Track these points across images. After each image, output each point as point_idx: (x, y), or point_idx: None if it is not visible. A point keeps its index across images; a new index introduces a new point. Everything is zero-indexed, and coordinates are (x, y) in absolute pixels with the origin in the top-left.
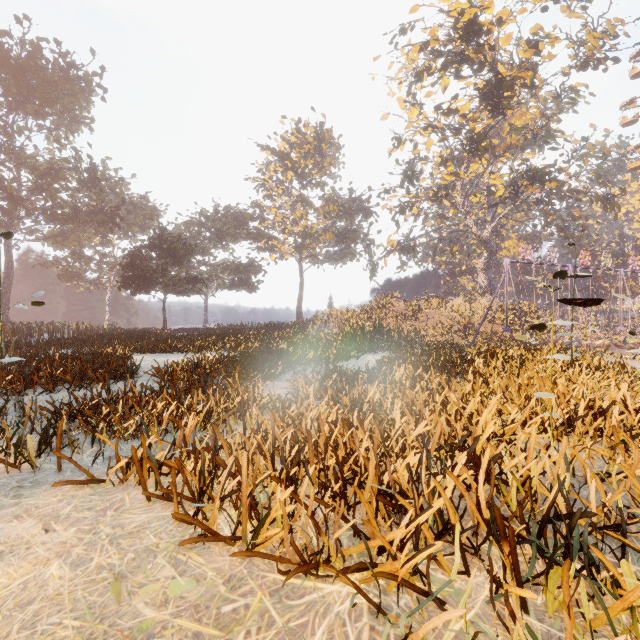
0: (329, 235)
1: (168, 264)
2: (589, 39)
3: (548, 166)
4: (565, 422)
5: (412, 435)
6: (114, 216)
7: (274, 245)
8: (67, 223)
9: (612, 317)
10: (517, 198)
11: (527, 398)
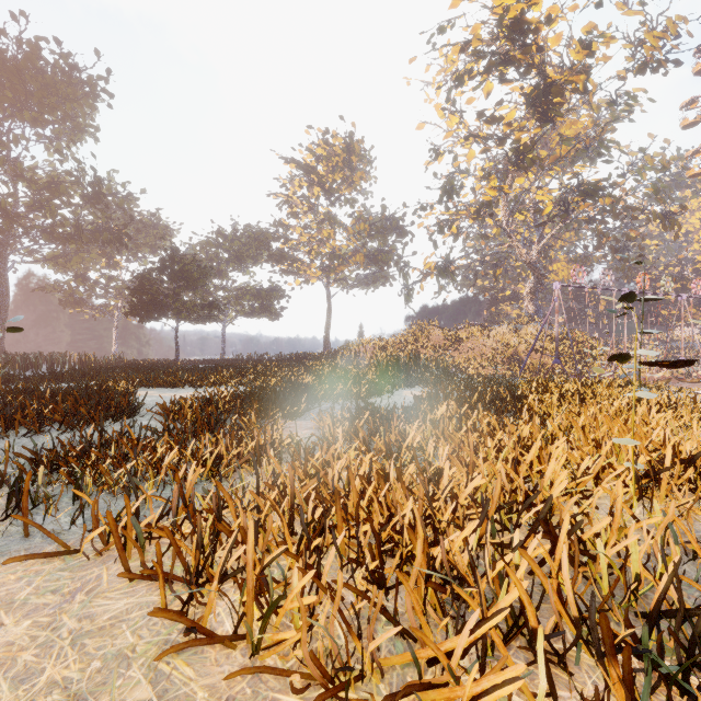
0: (359, 257)
1: (181, 288)
2: (648, 39)
3: (602, 180)
4: (651, 474)
5: (464, 492)
6: (121, 235)
7: (299, 268)
8: (69, 243)
9: (670, 347)
10: (567, 216)
11: (595, 442)
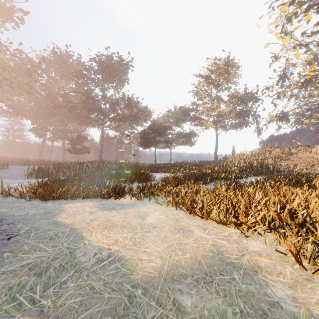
0: (232, 115)
1: (157, 136)
2: None
3: None
4: None
5: (262, 202)
6: (136, 117)
7: (202, 122)
8: (120, 122)
9: None
10: None
11: None
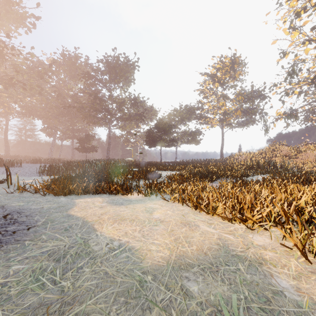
0: (238, 113)
1: (162, 134)
2: None
3: None
4: None
5: (268, 199)
6: (142, 116)
7: (208, 121)
8: (127, 121)
9: None
10: None
11: None
